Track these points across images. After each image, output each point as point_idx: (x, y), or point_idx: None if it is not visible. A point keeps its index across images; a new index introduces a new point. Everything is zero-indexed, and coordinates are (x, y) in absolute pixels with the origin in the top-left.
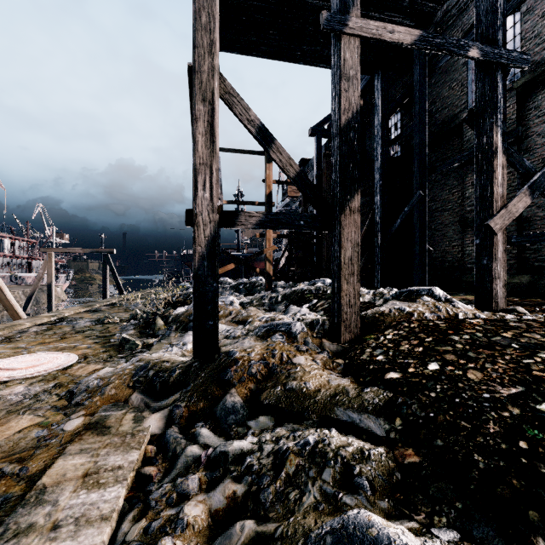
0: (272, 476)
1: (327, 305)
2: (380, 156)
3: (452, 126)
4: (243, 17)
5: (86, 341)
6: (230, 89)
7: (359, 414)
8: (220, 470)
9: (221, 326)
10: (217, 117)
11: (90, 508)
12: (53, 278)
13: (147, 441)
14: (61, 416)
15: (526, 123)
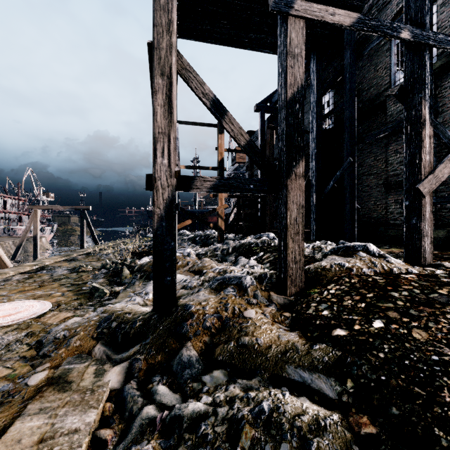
0: None
1: (272, 258)
2: (315, 128)
3: (377, 103)
4: (198, 8)
5: (61, 289)
6: (186, 65)
7: (310, 373)
8: (175, 438)
9: (180, 276)
10: (175, 90)
11: None
12: (38, 231)
13: (106, 397)
14: (28, 368)
15: (442, 100)
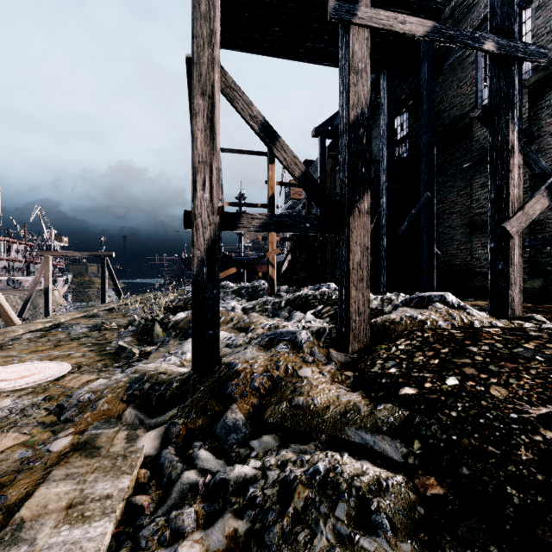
0: (279, 511)
1: (333, 311)
2: (386, 157)
3: (461, 126)
4: (245, 13)
5: (81, 349)
6: (231, 83)
7: (373, 435)
8: (220, 501)
9: (222, 333)
10: (217, 113)
11: (72, 549)
12: (50, 282)
13: (140, 464)
14: (49, 434)
15: (538, 123)
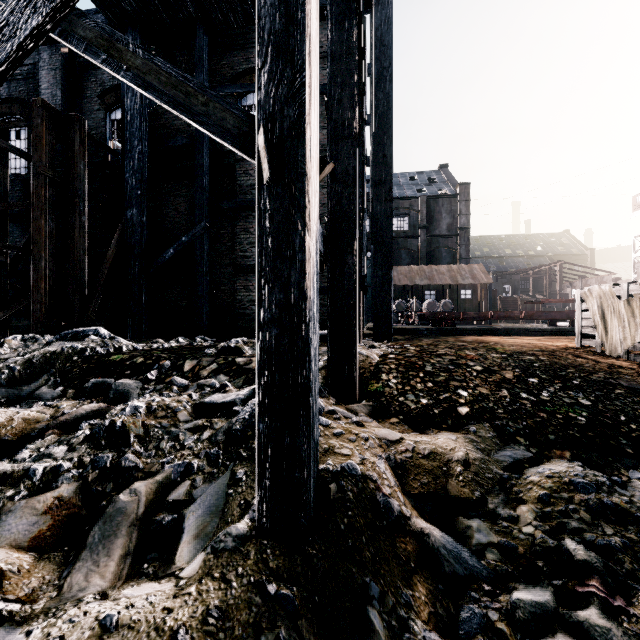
0: (638, 528)
1: (215, 365)
2: (138, 154)
3: (225, 163)
4: None
5: None
6: None
7: (505, 450)
8: (633, 583)
9: None
10: None
11: None
12: None
13: None
14: None
15: None
